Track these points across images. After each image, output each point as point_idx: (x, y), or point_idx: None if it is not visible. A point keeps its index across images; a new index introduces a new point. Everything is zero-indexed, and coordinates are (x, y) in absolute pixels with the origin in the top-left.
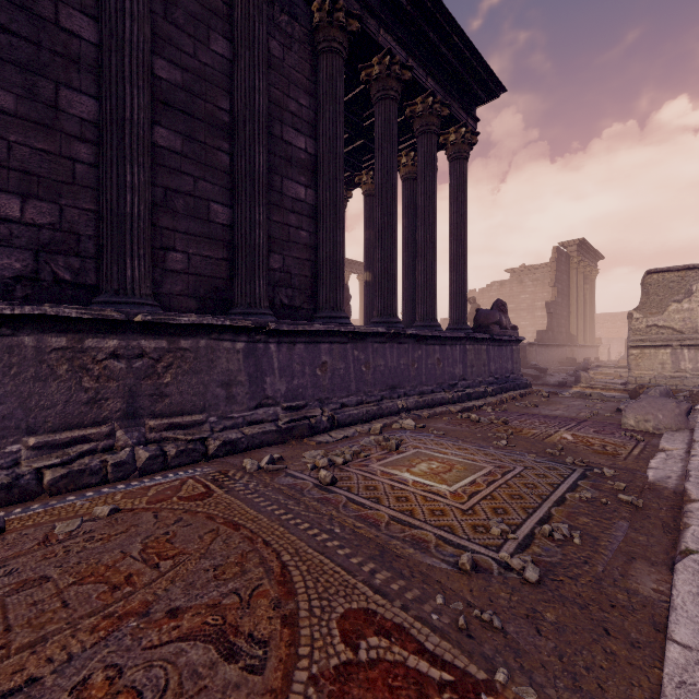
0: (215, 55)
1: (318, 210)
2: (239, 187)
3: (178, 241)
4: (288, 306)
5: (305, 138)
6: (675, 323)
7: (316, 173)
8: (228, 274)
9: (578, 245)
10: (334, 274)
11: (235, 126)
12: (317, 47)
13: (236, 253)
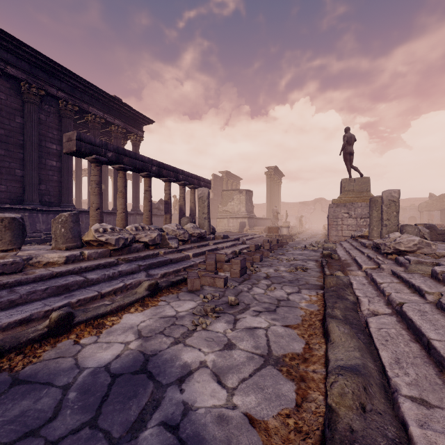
0: (18, 123)
1: (62, 169)
2: (27, 165)
3: (3, 182)
4: (49, 202)
5: (56, 145)
6: (230, 210)
7: (61, 156)
8: (23, 192)
9: (226, 173)
10: (68, 191)
11: (25, 145)
12: (61, 115)
13: (26, 185)
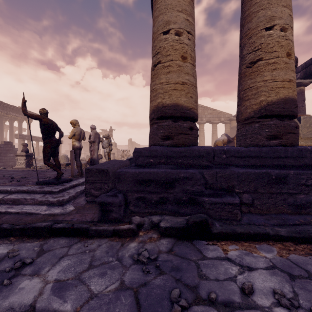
0: None
1: None
2: None
3: None
4: None
5: None
6: None
7: None
8: None
9: None
10: None
11: None
12: None
13: None
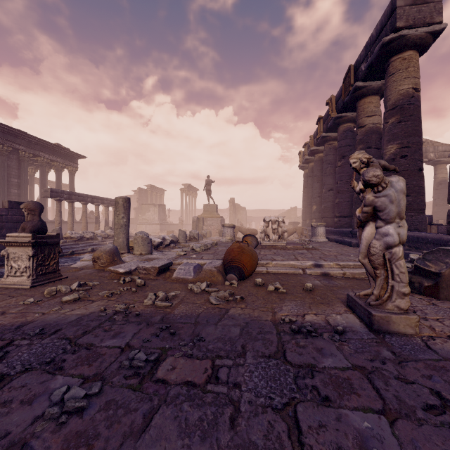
0: None
1: (21, 194)
2: (1, 194)
3: None
4: None
5: (17, 179)
6: (147, 218)
7: (20, 186)
8: None
9: (151, 186)
10: None
11: None
12: (21, 159)
13: None
